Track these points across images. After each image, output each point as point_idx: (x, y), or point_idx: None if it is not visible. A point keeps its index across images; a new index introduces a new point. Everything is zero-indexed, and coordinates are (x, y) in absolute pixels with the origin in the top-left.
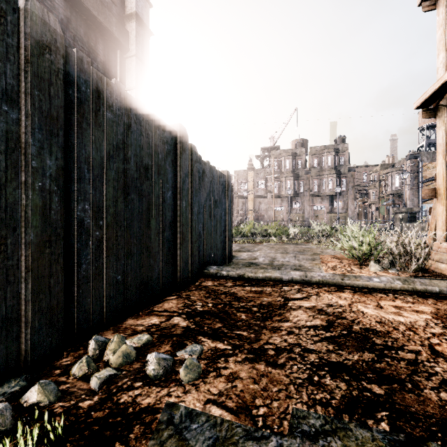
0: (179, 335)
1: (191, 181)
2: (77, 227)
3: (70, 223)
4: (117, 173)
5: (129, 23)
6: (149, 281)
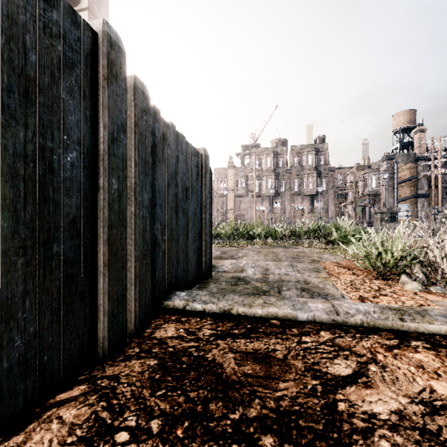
0: None
1: (135, 144)
2: None
3: None
4: None
5: None
6: None
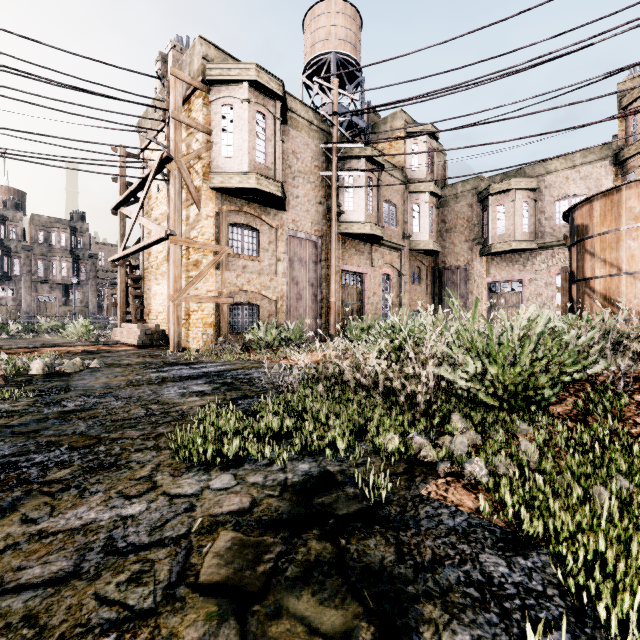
0: None
1: None
2: None
3: None
4: None
5: None
6: None
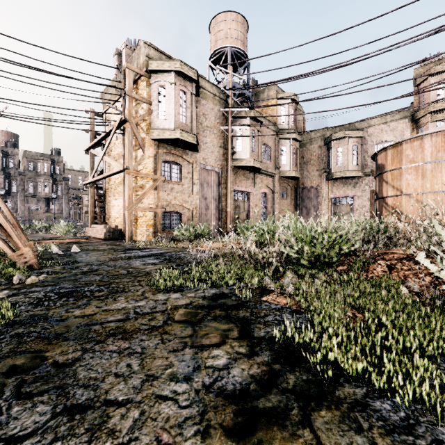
0: None
1: None
2: None
3: None
4: None
5: None
6: None
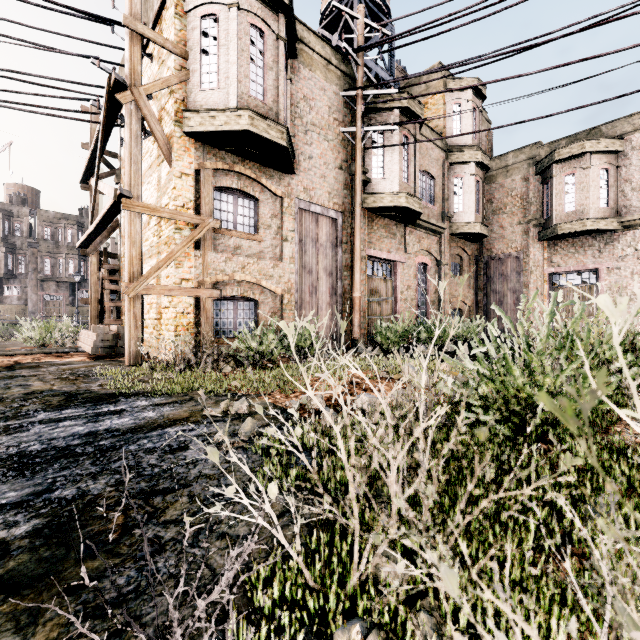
0: None
1: None
2: None
3: None
4: None
5: None
6: None
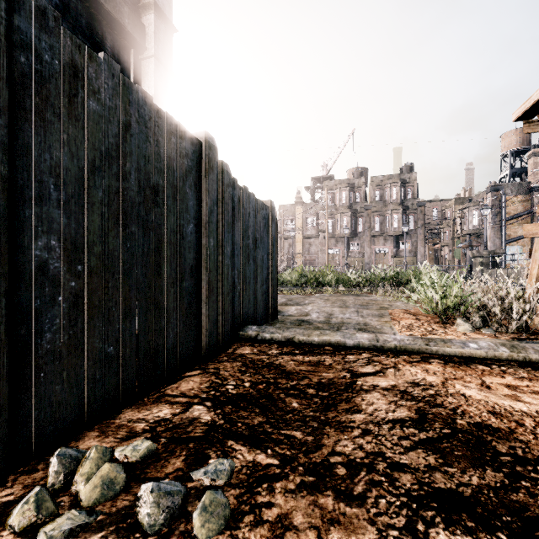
0: (199, 439)
1: (222, 211)
2: (36, 274)
3: (21, 269)
4: (108, 194)
5: (146, 15)
6: (159, 352)
